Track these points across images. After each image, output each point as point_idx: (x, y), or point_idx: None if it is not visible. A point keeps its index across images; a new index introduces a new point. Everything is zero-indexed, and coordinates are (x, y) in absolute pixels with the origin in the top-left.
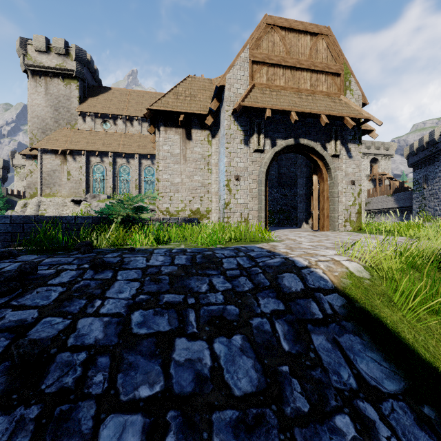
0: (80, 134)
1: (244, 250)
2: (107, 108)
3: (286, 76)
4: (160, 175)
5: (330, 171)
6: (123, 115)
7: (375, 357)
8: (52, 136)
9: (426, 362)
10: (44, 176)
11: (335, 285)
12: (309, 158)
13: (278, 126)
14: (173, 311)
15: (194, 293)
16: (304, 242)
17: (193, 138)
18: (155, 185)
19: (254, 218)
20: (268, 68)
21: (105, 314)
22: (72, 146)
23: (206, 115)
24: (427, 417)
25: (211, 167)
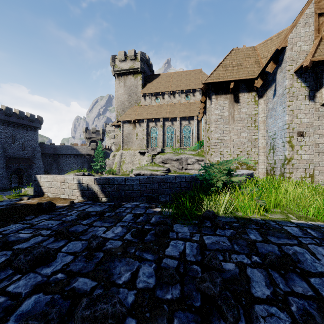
0: (143, 108)
1: None
2: (158, 88)
3: None
4: (211, 134)
5: None
6: (168, 91)
7: None
8: (127, 112)
9: None
10: (124, 137)
11: None
12: None
13: None
14: None
15: None
16: None
17: (241, 101)
18: (191, 139)
19: (321, 174)
20: None
21: None
22: (139, 117)
23: (254, 79)
24: None
25: (257, 124)
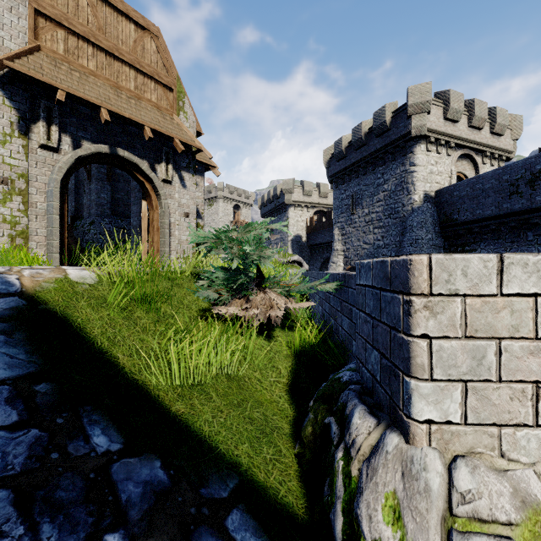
0: None
1: None
2: None
3: (100, 59)
4: None
5: (160, 197)
6: None
7: (13, 352)
8: None
9: (97, 349)
10: None
11: (24, 289)
12: (135, 178)
13: (84, 122)
14: None
15: None
16: None
17: None
18: None
19: (41, 247)
20: (68, 35)
21: None
22: None
23: None
24: (33, 392)
25: None
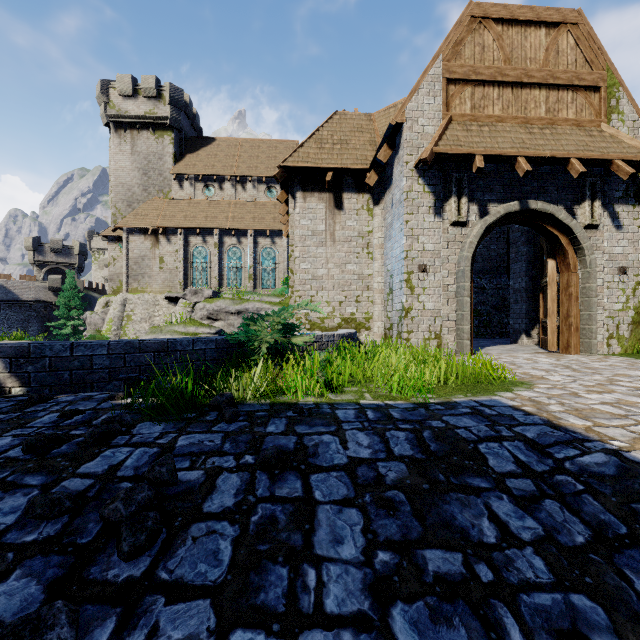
0: (175, 205)
1: (498, 418)
2: (211, 167)
3: (505, 98)
4: (296, 264)
5: (582, 252)
6: (232, 175)
7: None
8: (140, 209)
9: None
10: (130, 264)
11: None
12: (543, 232)
13: (490, 182)
14: (467, 610)
15: (477, 546)
16: (577, 389)
17: (346, 207)
18: (276, 274)
19: (451, 333)
20: (473, 89)
21: (338, 618)
22: (166, 222)
23: (366, 170)
24: None
25: (372, 249)
